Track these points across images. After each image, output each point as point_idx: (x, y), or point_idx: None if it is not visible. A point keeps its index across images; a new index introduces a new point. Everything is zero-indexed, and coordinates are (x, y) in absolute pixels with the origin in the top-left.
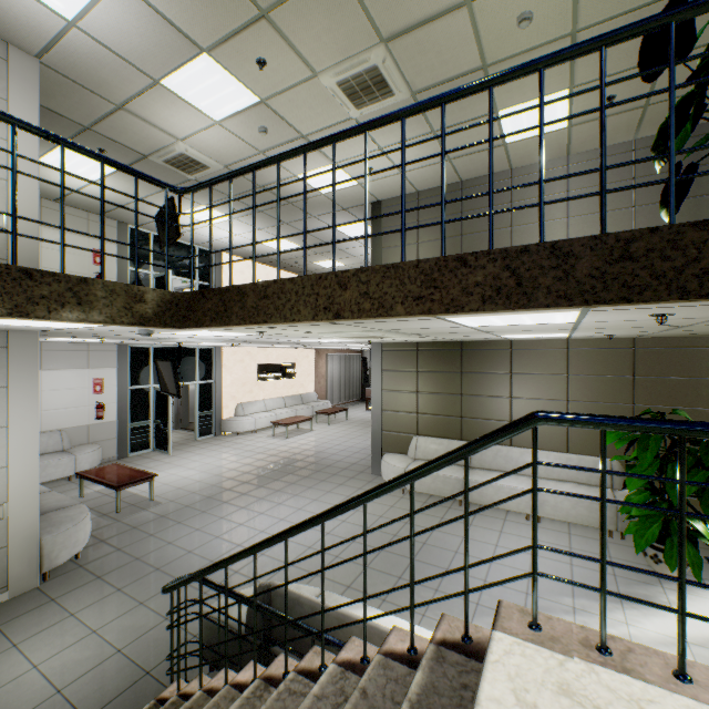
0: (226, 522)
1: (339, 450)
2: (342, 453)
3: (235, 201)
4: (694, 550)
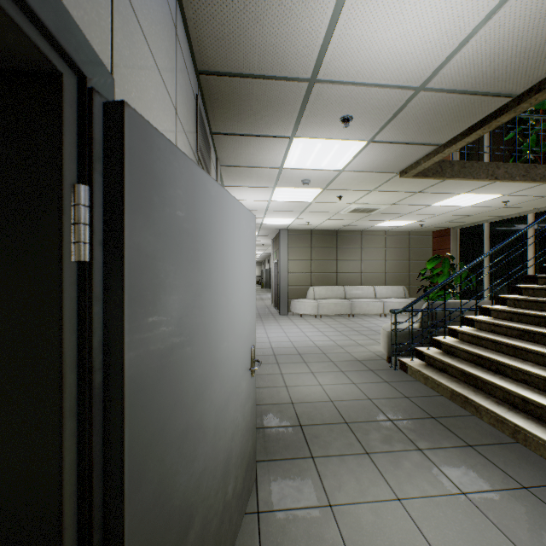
0: (257, 338)
1: None
2: None
3: None
4: None
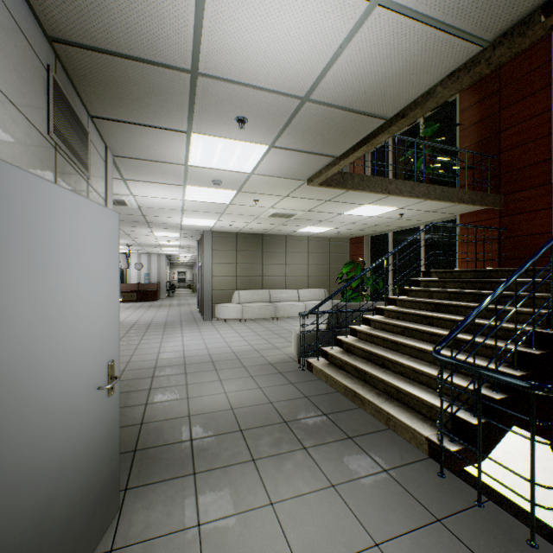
0: (170, 347)
1: (151, 318)
2: (159, 318)
3: None
4: None
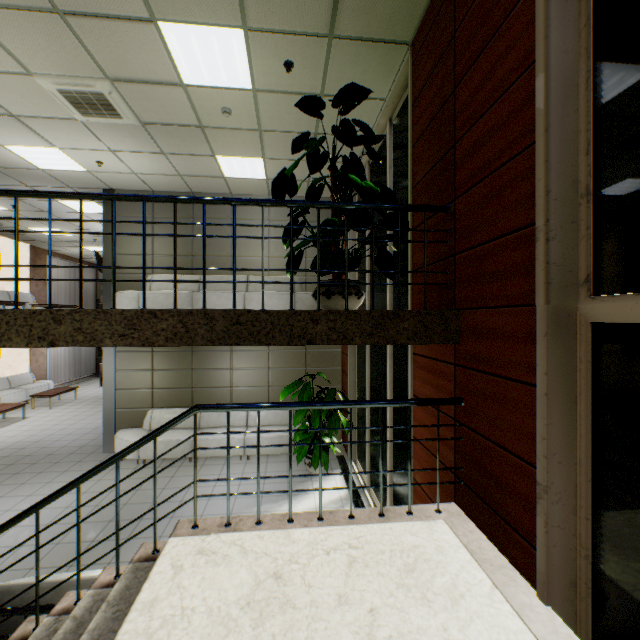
0: None
1: (65, 435)
2: (69, 438)
3: None
4: (326, 454)
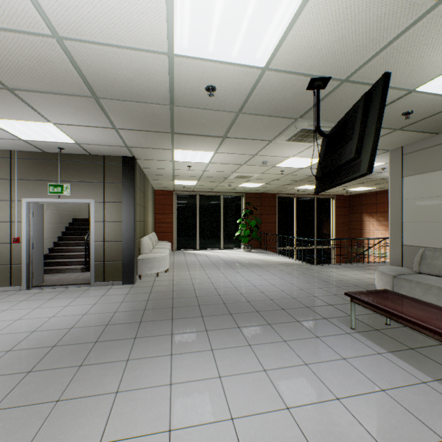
0: None
1: None
2: None
3: (302, 243)
4: None
